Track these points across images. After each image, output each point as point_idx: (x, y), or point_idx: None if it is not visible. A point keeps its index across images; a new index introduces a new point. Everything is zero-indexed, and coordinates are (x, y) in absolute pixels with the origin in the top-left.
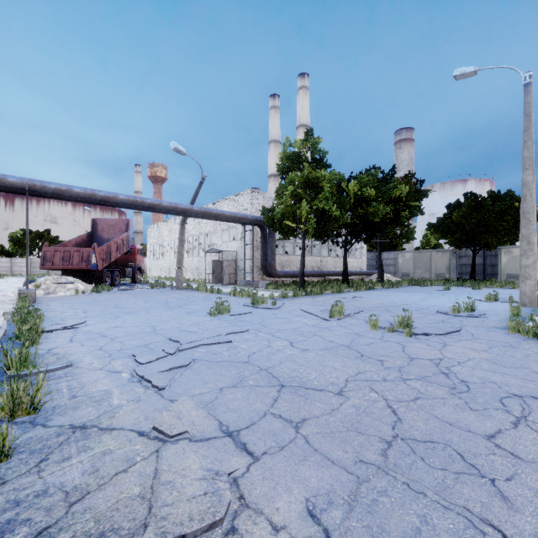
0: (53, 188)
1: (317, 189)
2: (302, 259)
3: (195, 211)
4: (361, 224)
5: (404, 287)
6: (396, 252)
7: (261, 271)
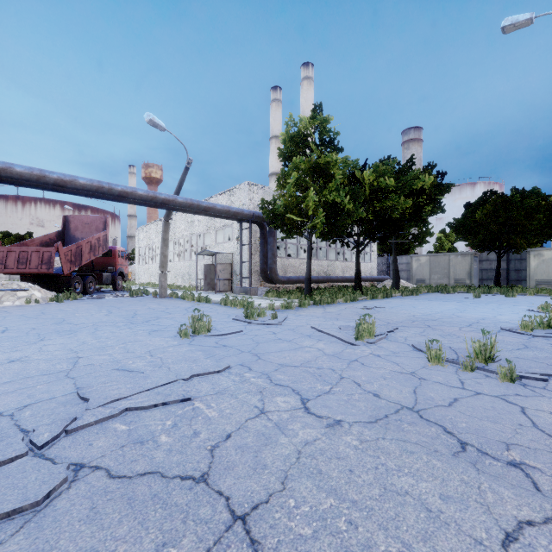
0: None
1: (327, 176)
2: (308, 261)
3: (179, 202)
4: (377, 221)
5: (424, 294)
6: (410, 256)
7: (261, 276)
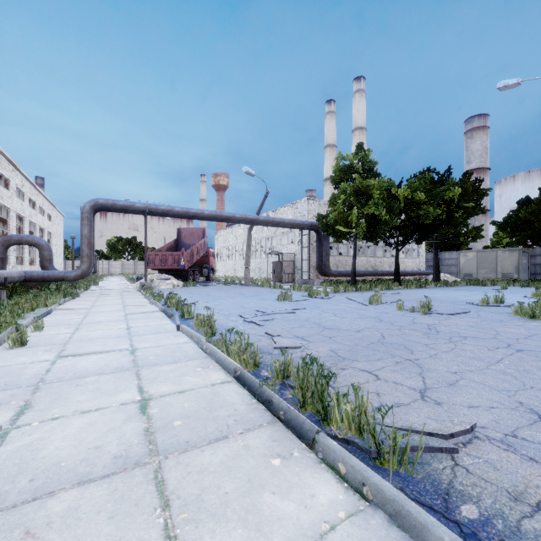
0: (162, 209)
1: (367, 197)
2: (353, 259)
3: (261, 220)
4: (413, 226)
5: (461, 286)
6: (457, 252)
7: (317, 270)
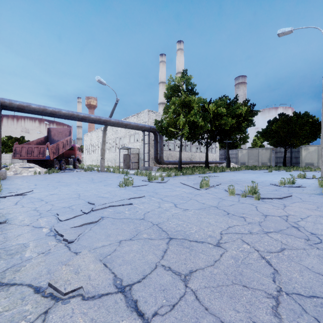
0: (17, 104)
1: (189, 108)
2: (180, 152)
3: (112, 122)
4: (217, 131)
5: (243, 170)
6: (237, 149)
7: (154, 160)
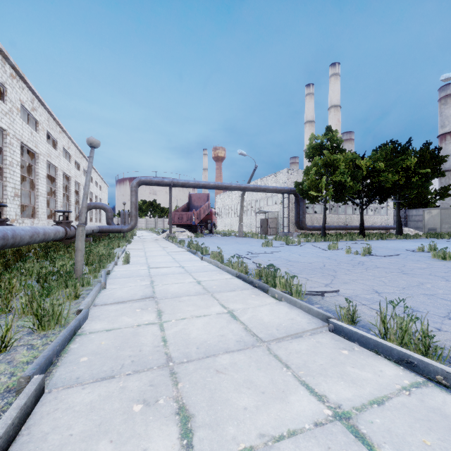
0: (181, 183)
1: (334, 168)
2: (323, 217)
3: (251, 188)
4: (375, 190)
5: (420, 239)
6: (422, 209)
7: (295, 225)
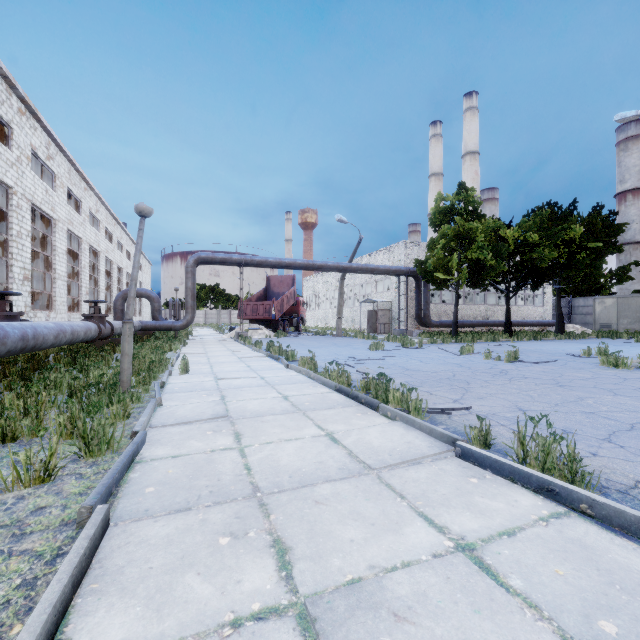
0: (257, 261)
1: (469, 241)
2: (455, 308)
3: (353, 268)
4: (526, 271)
5: (588, 339)
6: (592, 298)
7: (416, 320)
